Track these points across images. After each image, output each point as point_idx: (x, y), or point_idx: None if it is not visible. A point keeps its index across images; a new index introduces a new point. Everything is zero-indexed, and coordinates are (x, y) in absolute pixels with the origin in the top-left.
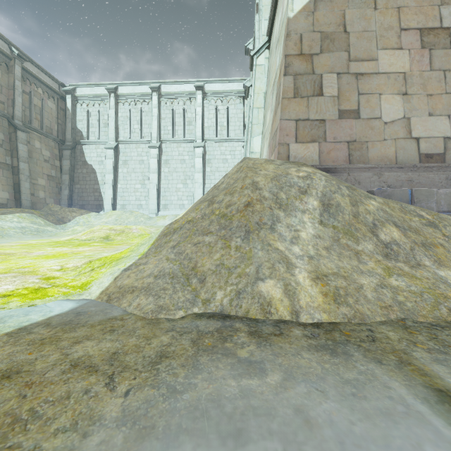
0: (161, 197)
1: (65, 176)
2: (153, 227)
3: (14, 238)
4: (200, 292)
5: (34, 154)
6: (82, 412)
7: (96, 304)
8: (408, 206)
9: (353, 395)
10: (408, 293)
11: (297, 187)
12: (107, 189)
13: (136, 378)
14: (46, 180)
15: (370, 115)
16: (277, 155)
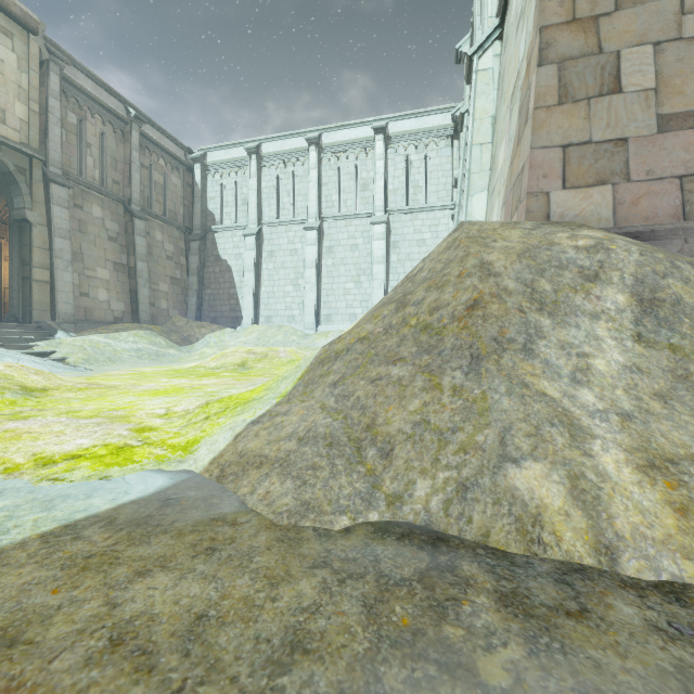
0: (321, 304)
1: (193, 278)
2: (309, 350)
3: (128, 364)
4: (382, 476)
5: (155, 250)
6: None
7: (200, 483)
8: None
9: None
10: None
11: (576, 268)
12: (246, 295)
13: None
14: (170, 285)
15: None
16: (524, 215)
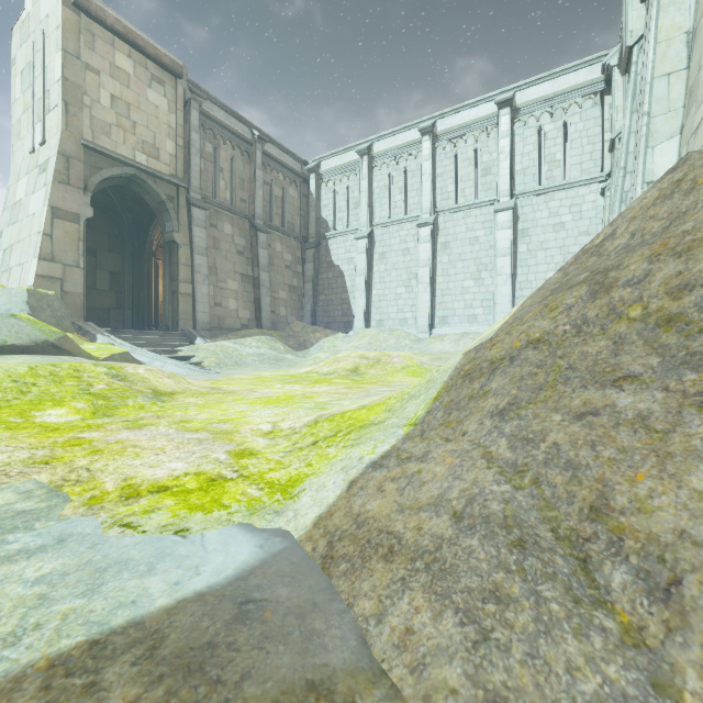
0: (436, 305)
1: (308, 285)
2: (424, 355)
3: (251, 368)
4: (670, 651)
5: (275, 260)
6: None
7: (298, 565)
8: None
9: None
10: None
11: None
12: (358, 299)
13: None
14: (288, 293)
15: None
16: None
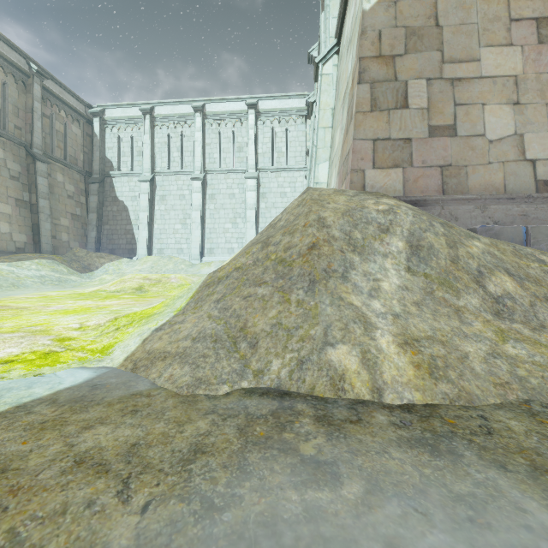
0: (205, 240)
1: (92, 215)
2: (195, 276)
3: (31, 289)
4: (251, 360)
5: (56, 189)
6: (79, 537)
7: (119, 373)
8: (523, 249)
9: (470, 521)
10: (531, 365)
11: (376, 224)
12: (141, 231)
13: (159, 483)
14: (70, 220)
15: (470, 132)
16: (349, 184)
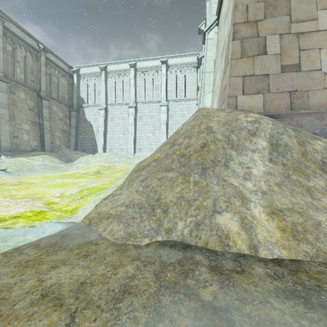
0: (136, 143)
1: (73, 129)
2: (130, 165)
3: (39, 172)
4: (163, 221)
5: (53, 115)
6: None
7: (79, 227)
8: None
9: None
10: None
11: (247, 130)
12: (100, 138)
13: (96, 319)
14: (61, 133)
15: (310, 68)
16: (226, 106)
